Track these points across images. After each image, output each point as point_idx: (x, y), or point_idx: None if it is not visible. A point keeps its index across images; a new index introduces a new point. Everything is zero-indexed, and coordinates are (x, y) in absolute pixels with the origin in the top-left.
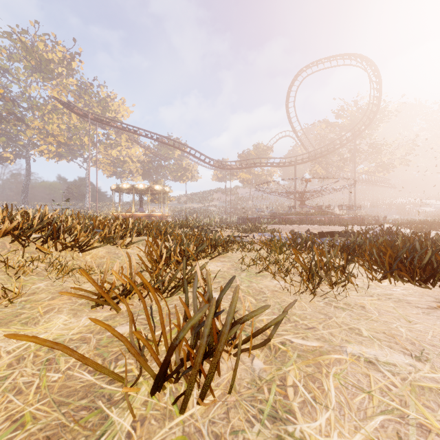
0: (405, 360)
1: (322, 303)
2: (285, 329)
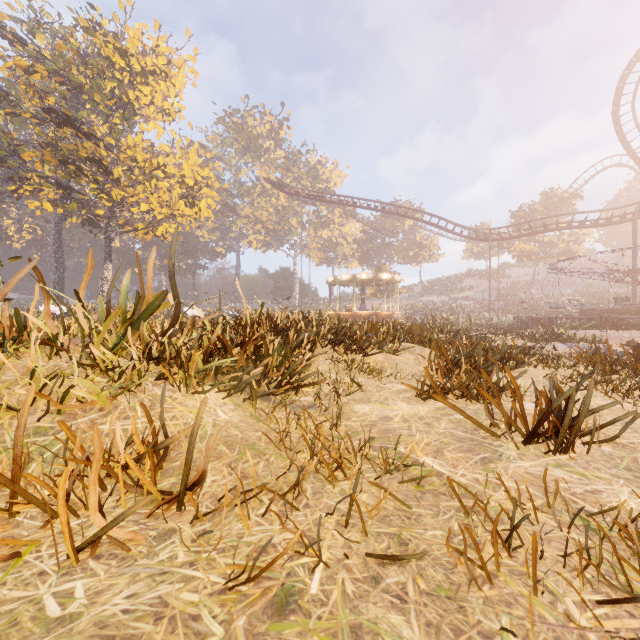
0: None
1: None
2: (632, 436)
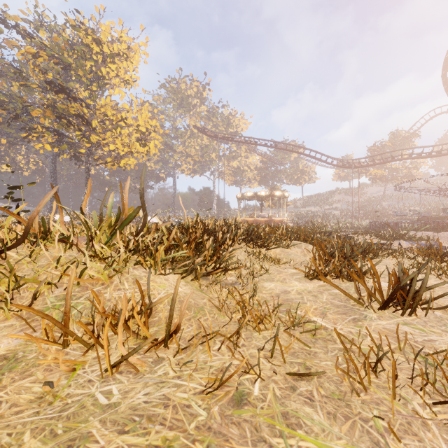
0: None
1: None
2: None
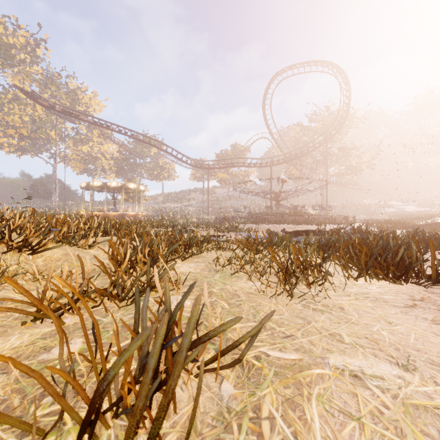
0: (392, 371)
1: (299, 305)
2: (260, 339)
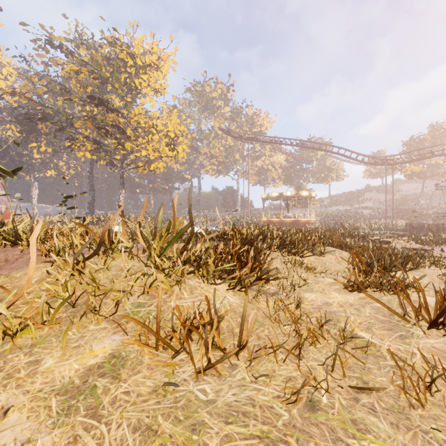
0: None
1: None
2: None
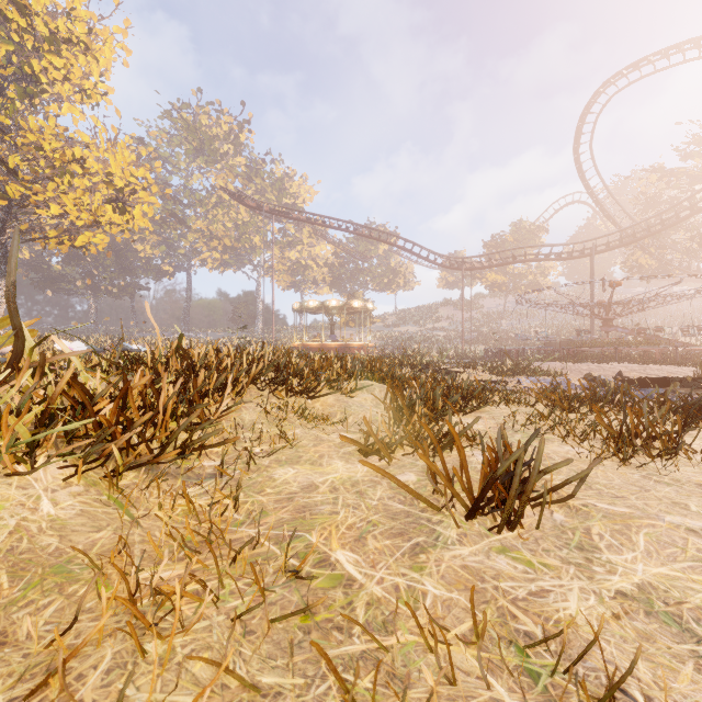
0: None
1: (636, 476)
2: (586, 495)
